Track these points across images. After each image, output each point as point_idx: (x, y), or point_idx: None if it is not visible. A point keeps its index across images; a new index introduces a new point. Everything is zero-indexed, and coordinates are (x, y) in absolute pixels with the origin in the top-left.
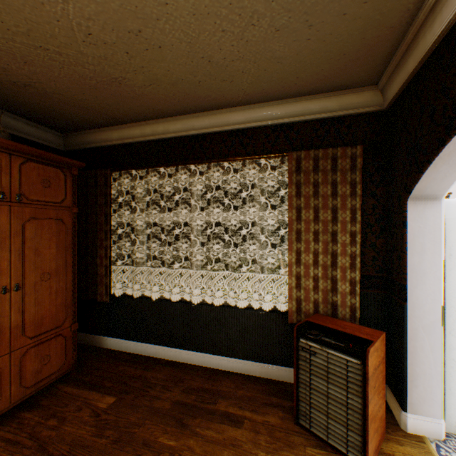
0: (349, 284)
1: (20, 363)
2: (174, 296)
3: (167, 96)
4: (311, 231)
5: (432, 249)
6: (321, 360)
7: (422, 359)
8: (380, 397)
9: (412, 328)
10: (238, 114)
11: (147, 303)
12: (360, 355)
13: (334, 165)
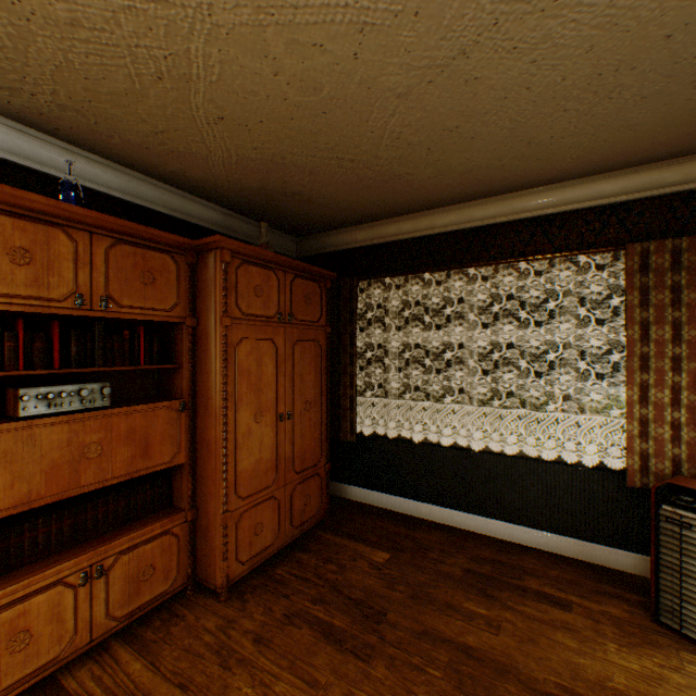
0: None
1: (290, 498)
2: (438, 440)
3: (450, 186)
4: (666, 357)
5: None
6: None
7: None
8: None
9: None
10: (541, 196)
11: (402, 447)
12: None
13: None
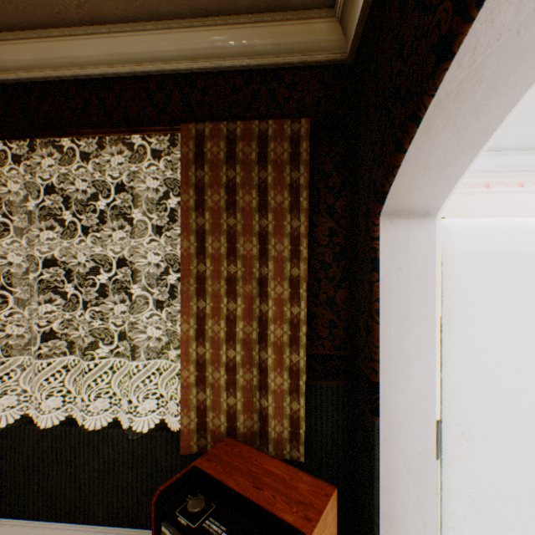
0: (289, 375)
1: None
2: None
3: None
4: (222, 277)
5: (422, 312)
6: None
7: (405, 526)
8: None
9: (388, 467)
10: (90, 43)
11: None
12: None
13: (263, 153)
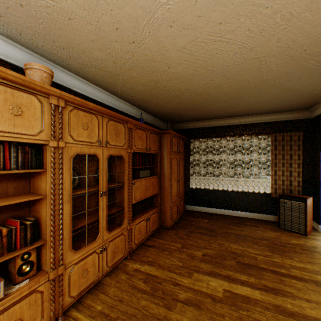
0: (297, 182)
1: (178, 205)
2: (216, 189)
3: (224, 115)
4: (280, 163)
5: None
6: (288, 205)
7: None
8: (310, 217)
9: None
10: (248, 118)
11: (205, 191)
12: (303, 201)
13: (290, 138)
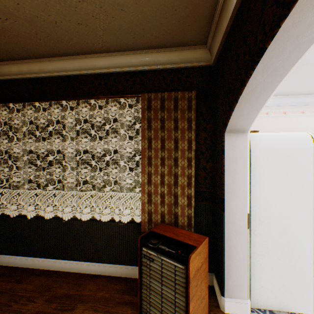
0: (187, 199)
1: None
2: (51, 214)
3: (31, 34)
4: (159, 157)
5: (242, 171)
6: (158, 266)
7: (235, 255)
8: (204, 290)
9: (228, 232)
10: (102, 60)
11: (25, 221)
12: (184, 261)
13: (176, 105)
